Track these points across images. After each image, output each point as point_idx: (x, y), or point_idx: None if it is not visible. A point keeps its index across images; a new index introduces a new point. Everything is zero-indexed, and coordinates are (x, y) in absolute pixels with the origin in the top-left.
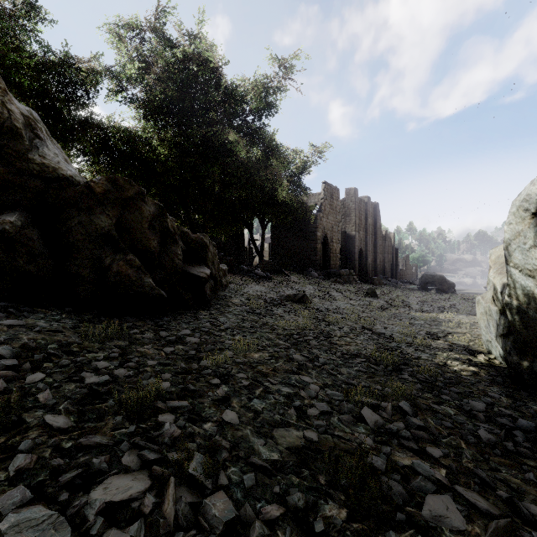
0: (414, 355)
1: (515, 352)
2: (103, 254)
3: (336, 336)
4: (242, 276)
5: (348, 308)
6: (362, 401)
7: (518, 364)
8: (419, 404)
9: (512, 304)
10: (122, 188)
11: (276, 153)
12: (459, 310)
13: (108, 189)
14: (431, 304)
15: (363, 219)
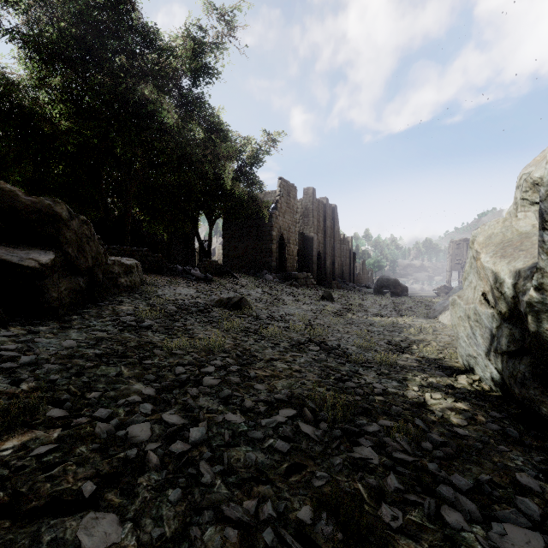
0: (378, 387)
1: (534, 383)
2: None
3: (263, 360)
4: (172, 277)
5: (298, 314)
6: None
7: (541, 403)
8: None
9: (545, 304)
10: None
11: (221, 135)
12: (416, 313)
13: None
14: (389, 308)
15: (322, 221)
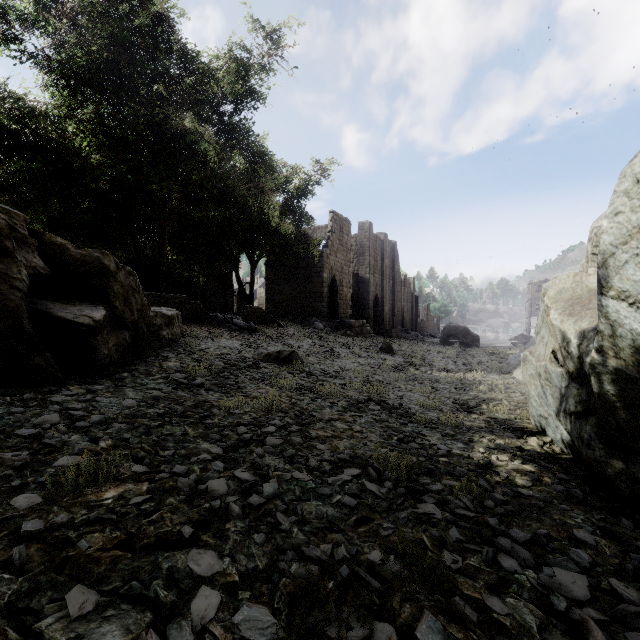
0: (442, 448)
1: (600, 444)
2: None
3: (322, 421)
4: (212, 327)
5: (354, 369)
6: (324, 635)
7: (606, 464)
8: (461, 610)
9: (605, 366)
10: None
11: (266, 165)
12: (488, 367)
13: None
14: (456, 361)
15: (379, 260)
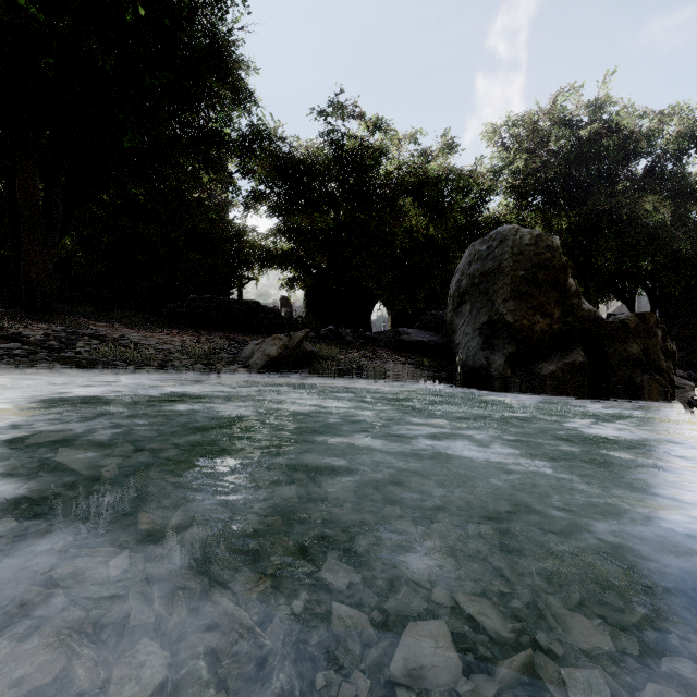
0: None
1: None
2: (633, 375)
3: None
4: None
5: None
6: None
7: None
8: None
9: None
10: (646, 321)
11: (694, 196)
12: None
13: (637, 323)
14: None
15: None
